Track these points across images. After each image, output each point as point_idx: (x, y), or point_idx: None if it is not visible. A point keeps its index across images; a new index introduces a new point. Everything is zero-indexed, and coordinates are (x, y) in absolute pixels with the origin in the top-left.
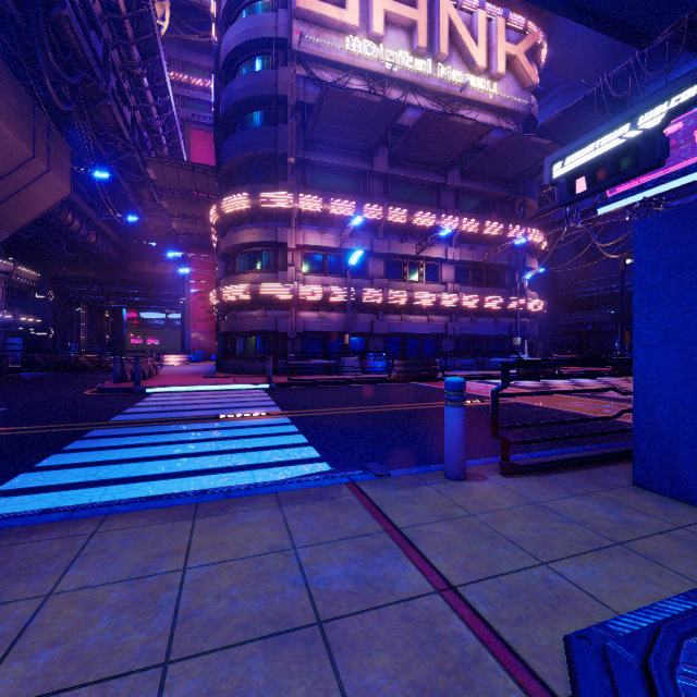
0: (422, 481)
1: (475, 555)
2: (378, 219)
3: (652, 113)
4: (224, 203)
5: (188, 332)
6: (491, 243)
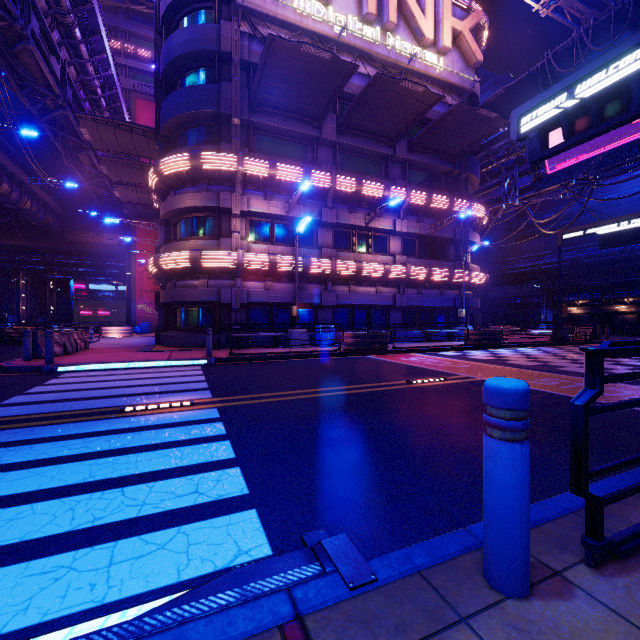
0: (447, 606)
1: None
2: (326, 187)
3: None
4: (162, 163)
5: (134, 304)
6: (437, 216)
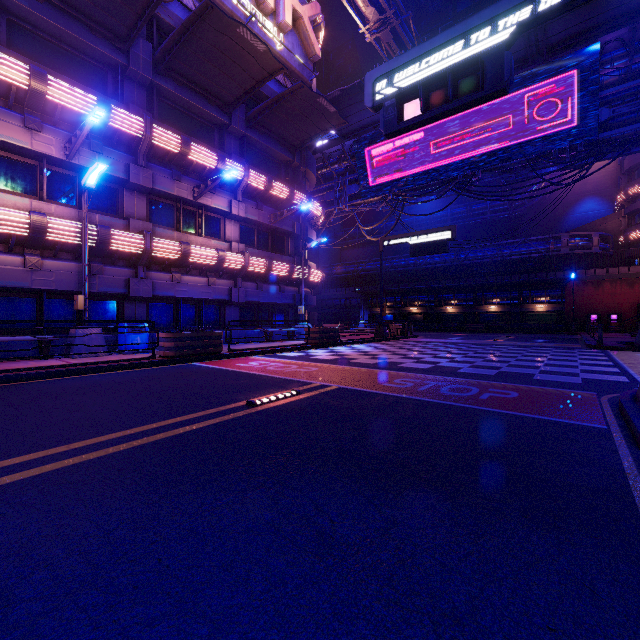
0: None
1: None
2: (137, 136)
3: (500, 25)
4: None
5: None
6: (277, 206)
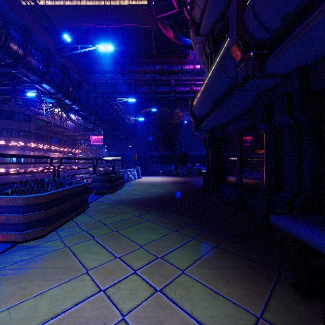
0: None
1: None
2: (53, 149)
3: (112, 158)
4: (11, 143)
5: None
6: (71, 152)
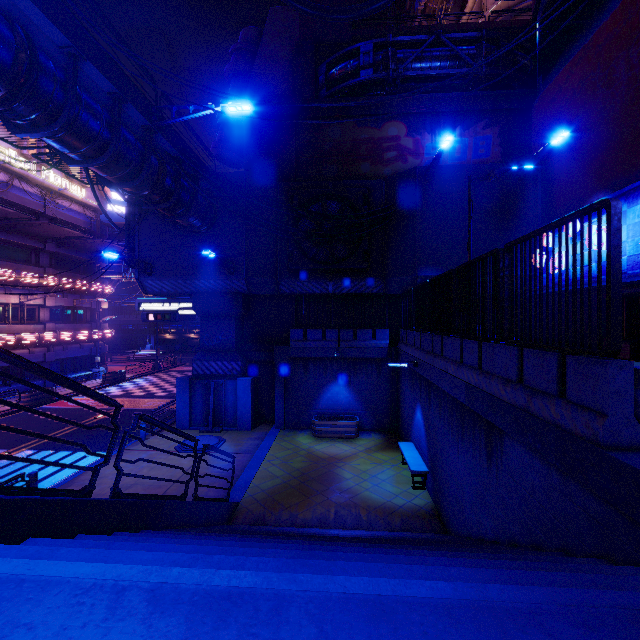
0: (138, 443)
1: (160, 447)
2: None
3: (176, 305)
4: None
5: None
6: (78, 292)
